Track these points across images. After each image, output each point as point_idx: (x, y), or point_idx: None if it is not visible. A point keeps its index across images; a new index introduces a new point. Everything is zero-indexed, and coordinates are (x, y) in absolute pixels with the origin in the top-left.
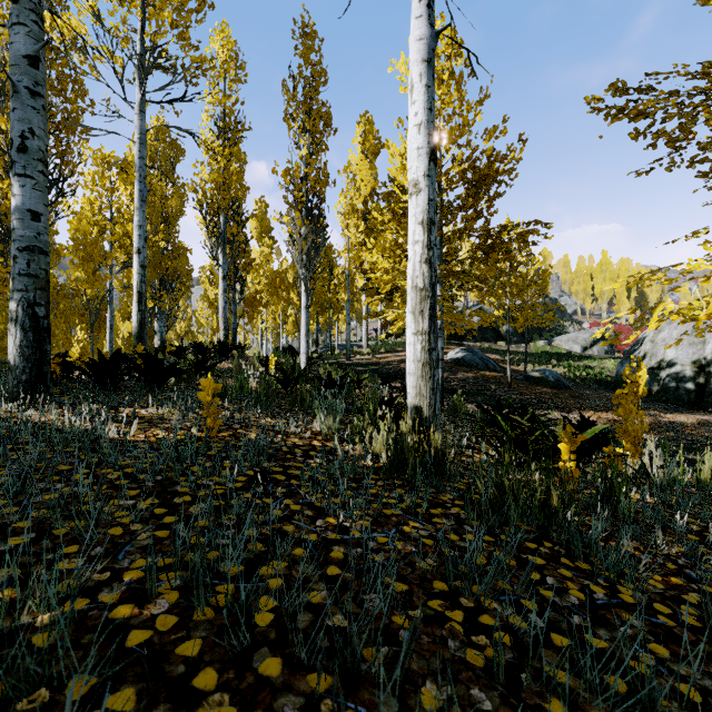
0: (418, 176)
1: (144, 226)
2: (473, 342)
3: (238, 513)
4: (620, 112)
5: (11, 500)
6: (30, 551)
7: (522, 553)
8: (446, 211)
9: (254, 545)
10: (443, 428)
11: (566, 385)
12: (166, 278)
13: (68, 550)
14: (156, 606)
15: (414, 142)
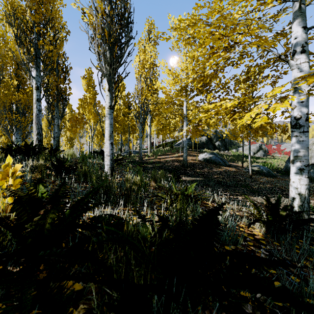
0: None
1: None
2: (203, 150)
3: None
4: None
5: None
6: None
7: None
8: None
9: None
10: None
11: (274, 175)
12: (19, 106)
13: None
14: None
15: None
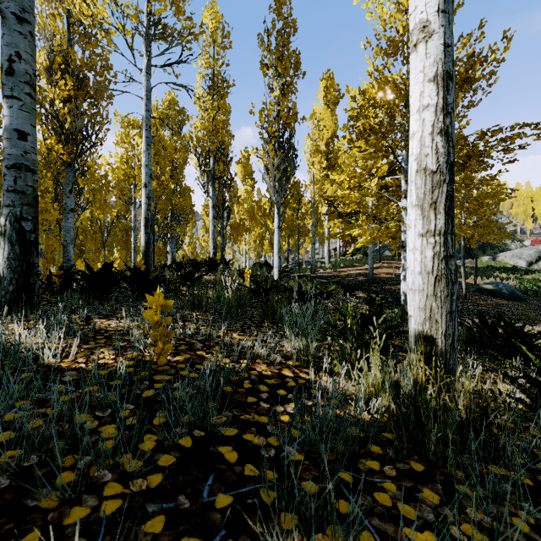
0: (428, 14)
1: (149, 165)
2: None
3: None
4: None
5: None
6: None
7: None
8: None
9: None
10: None
11: (521, 297)
12: (175, 212)
13: None
14: None
15: None
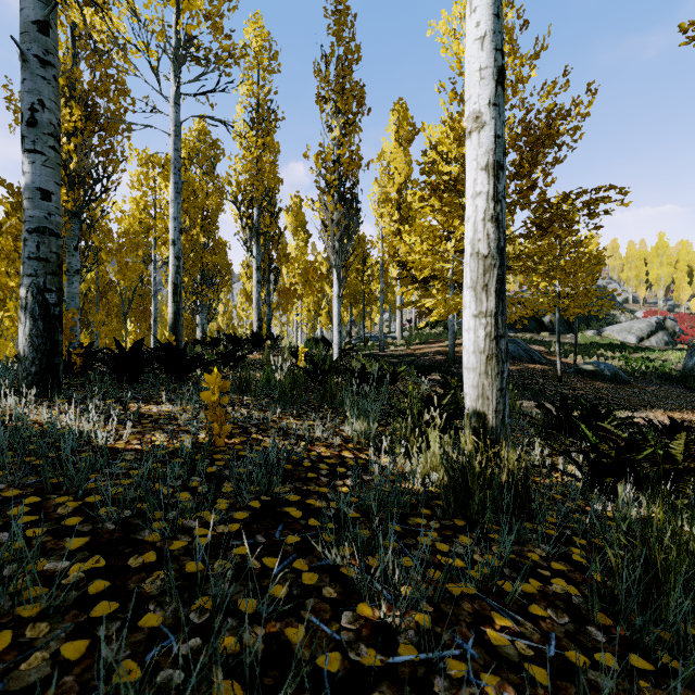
0: (481, 106)
1: (178, 218)
2: (513, 332)
3: (214, 600)
4: None
5: None
6: None
7: None
8: None
9: (223, 690)
10: None
11: (625, 379)
12: (207, 273)
13: None
14: None
15: (474, 62)
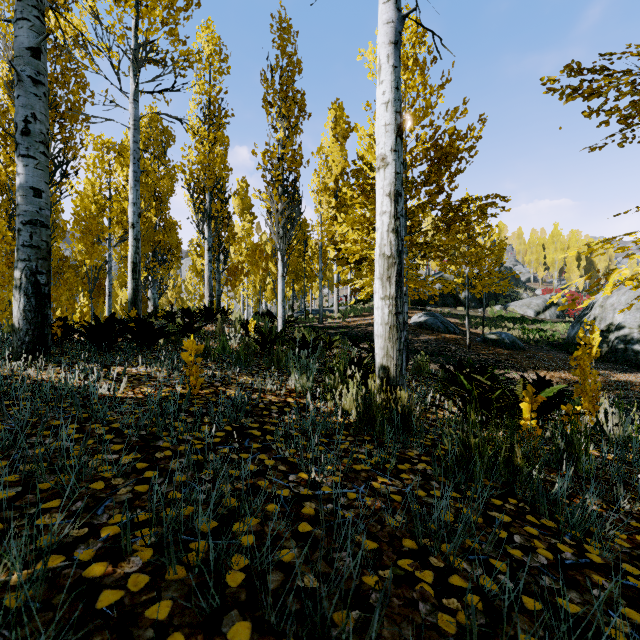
0: (386, 151)
1: (137, 203)
2: (434, 307)
3: (215, 468)
4: (574, 92)
5: (3, 453)
6: (14, 505)
7: (488, 510)
8: (411, 186)
9: (228, 501)
10: (408, 386)
11: (521, 346)
12: (158, 250)
13: (50, 504)
14: (129, 564)
15: (382, 120)
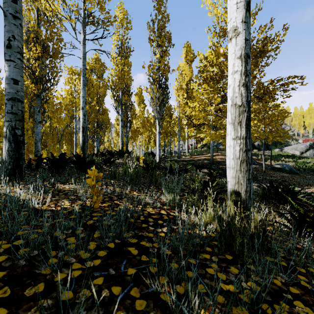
0: (237, 23)
1: (85, 96)
2: None
3: None
4: None
5: None
6: None
7: None
8: None
9: None
10: None
11: (296, 172)
12: (99, 123)
13: None
14: None
15: None
